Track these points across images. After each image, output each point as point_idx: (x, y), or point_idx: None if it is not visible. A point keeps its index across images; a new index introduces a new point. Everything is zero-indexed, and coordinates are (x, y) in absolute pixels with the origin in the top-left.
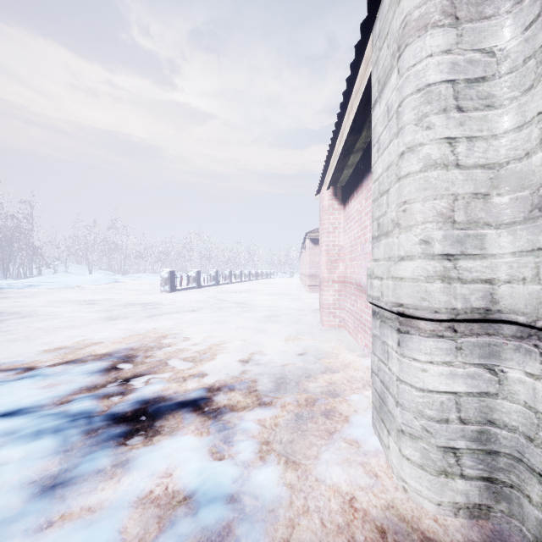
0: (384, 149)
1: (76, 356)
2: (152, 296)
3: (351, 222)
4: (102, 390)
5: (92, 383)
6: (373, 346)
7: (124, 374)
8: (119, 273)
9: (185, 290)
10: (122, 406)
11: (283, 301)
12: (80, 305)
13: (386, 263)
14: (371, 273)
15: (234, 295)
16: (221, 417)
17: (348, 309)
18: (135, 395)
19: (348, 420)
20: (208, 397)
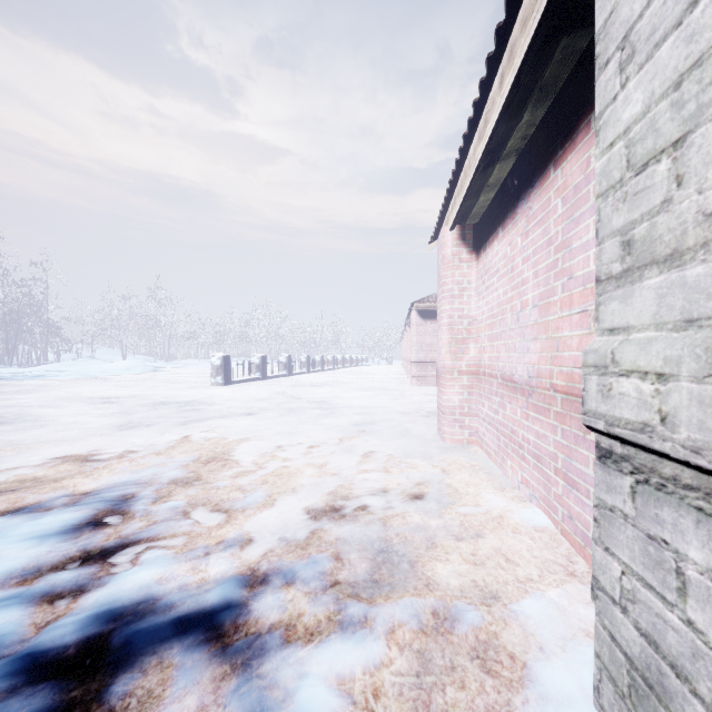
0: (660, 41)
1: (40, 497)
2: (198, 391)
3: (492, 278)
4: (46, 582)
5: (37, 561)
6: (599, 529)
7: (104, 540)
8: (163, 359)
9: (244, 383)
10: (63, 631)
11: (380, 398)
12: (92, 404)
13: (677, 336)
14: (604, 360)
15: (311, 389)
16: (259, 668)
17: (485, 416)
18: (103, 595)
19: (533, 682)
20: (242, 603)
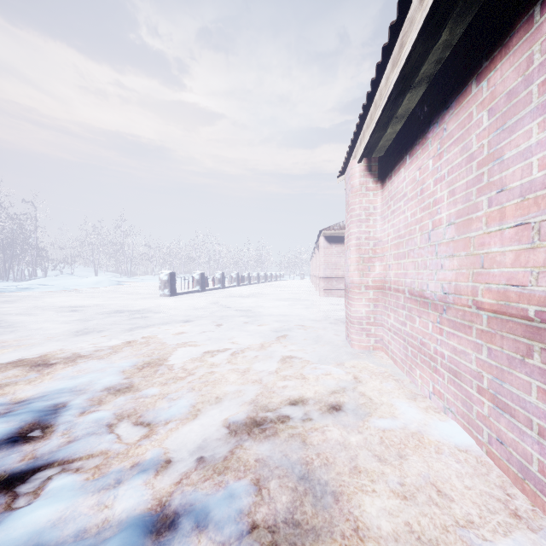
0: None
1: None
2: (148, 301)
3: (399, 202)
4: None
5: None
6: None
7: (17, 461)
8: (126, 276)
9: (187, 294)
10: None
11: (295, 307)
12: (60, 312)
13: None
14: None
15: (239, 299)
16: None
17: (391, 327)
18: None
19: None
20: None
